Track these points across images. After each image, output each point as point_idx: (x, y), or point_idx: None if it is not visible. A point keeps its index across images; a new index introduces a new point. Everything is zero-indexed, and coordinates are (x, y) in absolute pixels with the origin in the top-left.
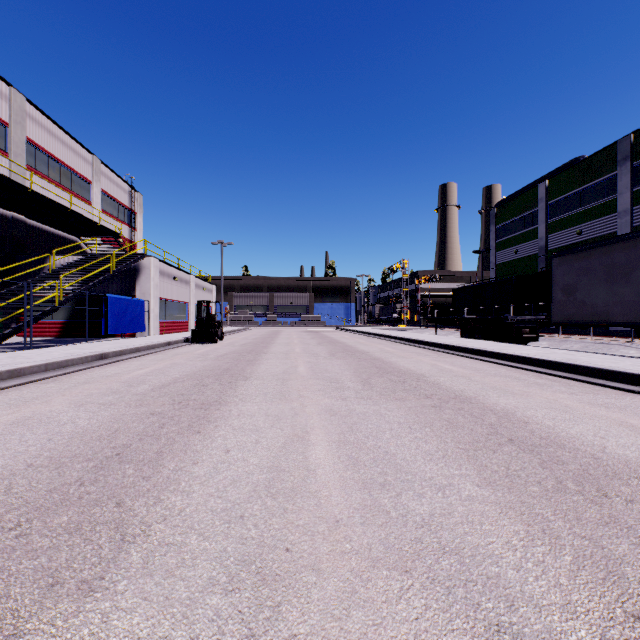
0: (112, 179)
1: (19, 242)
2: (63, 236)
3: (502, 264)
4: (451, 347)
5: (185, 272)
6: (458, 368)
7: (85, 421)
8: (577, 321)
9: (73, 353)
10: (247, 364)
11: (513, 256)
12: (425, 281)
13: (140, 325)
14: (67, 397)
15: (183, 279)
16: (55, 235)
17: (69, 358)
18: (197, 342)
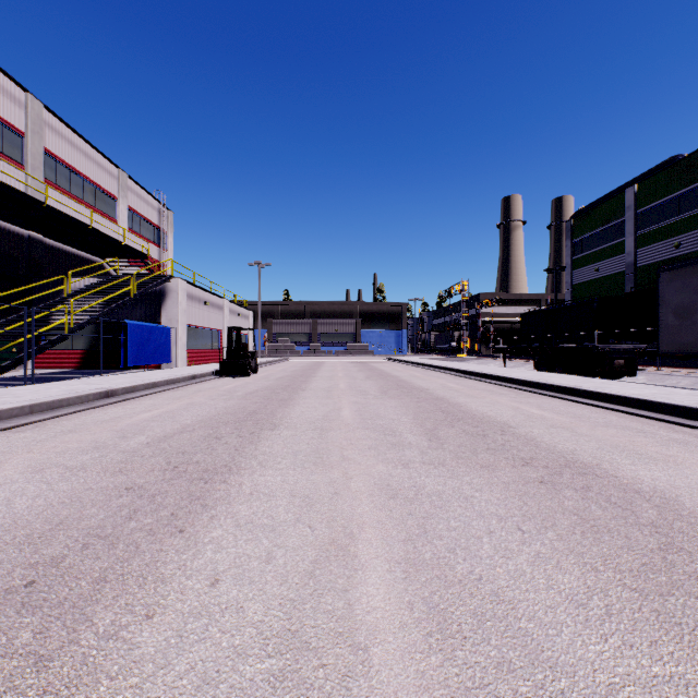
0: (140, 195)
1: (37, 264)
2: (86, 257)
3: (580, 284)
4: (531, 383)
5: (218, 296)
6: (550, 413)
7: (26, 501)
8: (696, 351)
9: (74, 390)
10: (279, 405)
11: (593, 275)
12: (487, 305)
13: (165, 355)
14: (32, 455)
15: (215, 304)
16: (77, 256)
17: (63, 397)
18: (227, 375)
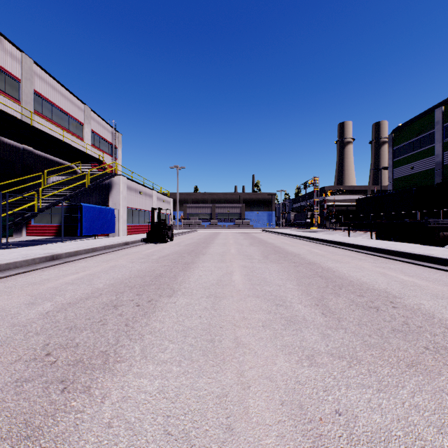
0: (99, 122)
1: (28, 167)
2: (62, 163)
3: (399, 178)
4: (382, 250)
5: (148, 188)
6: (421, 280)
7: None
8: None
9: (28, 254)
10: (182, 268)
11: (409, 171)
12: (330, 194)
13: (111, 228)
14: None
15: (147, 193)
16: (56, 162)
17: (11, 261)
18: (151, 242)
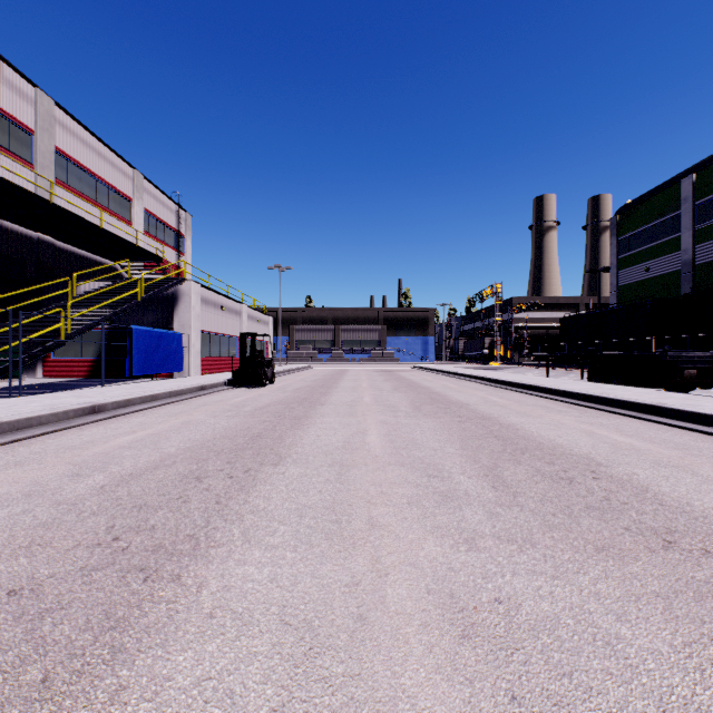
0: (157, 197)
1: (46, 267)
2: (99, 261)
3: (627, 286)
4: (594, 398)
5: (235, 301)
6: (642, 442)
7: None
8: None
9: (56, 404)
10: (291, 425)
11: (643, 275)
12: (521, 310)
13: (176, 364)
14: None
15: (232, 309)
16: (90, 260)
17: (33, 415)
18: (240, 385)
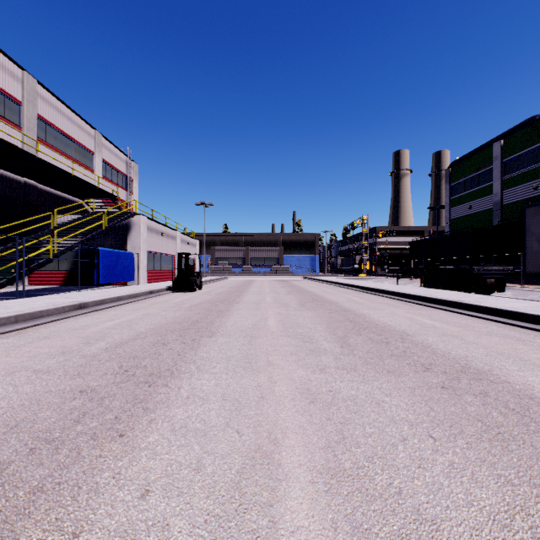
0: (112, 150)
1: (31, 204)
2: (69, 199)
3: (456, 219)
4: (421, 298)
5: (171, 229)
6: (440, 323)
7: None
8: None
9: (54, 303)
10: (217, 315)
11: (467, 211)
12: (382, 235)
13: (130, 275)
14: (8, 359)
15: (170, 235)
16: (63, 198)
17: (44, 309)
18: (178, 291)
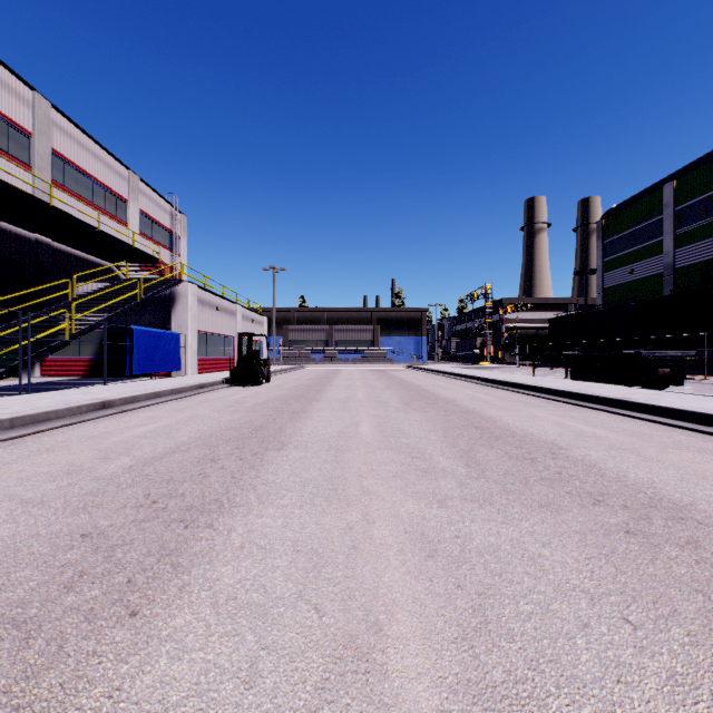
0: (152, 198)
1: (44, 268)
2: (95, 262)
3: (612, 288)
4: (570, 394)
5: (230, 301)
6: (603, 431)
7: None
8: None
9: (68, 400)
10: (290, 418)
11: (627, 277)
12: (511, 310)
13: (174, 363)
14: None
15: (228, 309)
16: (86, 261)
17: (51, 409)
18: (238, 384)
